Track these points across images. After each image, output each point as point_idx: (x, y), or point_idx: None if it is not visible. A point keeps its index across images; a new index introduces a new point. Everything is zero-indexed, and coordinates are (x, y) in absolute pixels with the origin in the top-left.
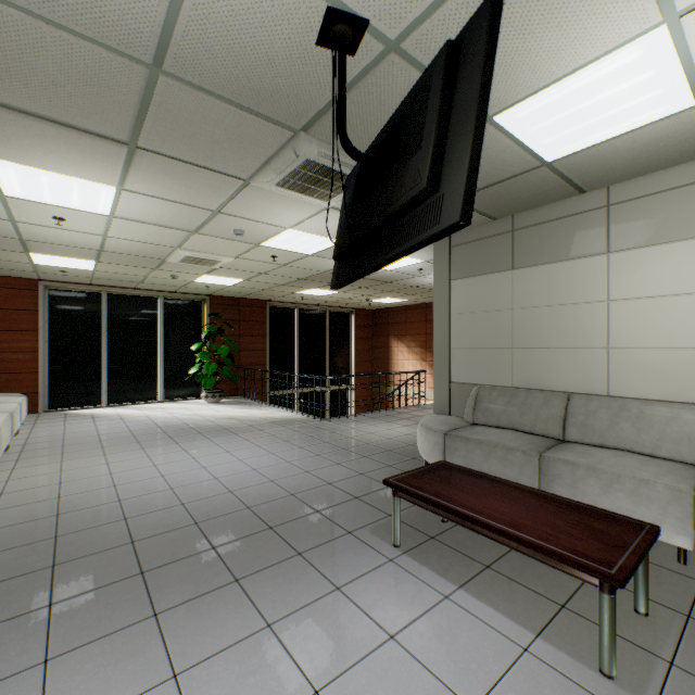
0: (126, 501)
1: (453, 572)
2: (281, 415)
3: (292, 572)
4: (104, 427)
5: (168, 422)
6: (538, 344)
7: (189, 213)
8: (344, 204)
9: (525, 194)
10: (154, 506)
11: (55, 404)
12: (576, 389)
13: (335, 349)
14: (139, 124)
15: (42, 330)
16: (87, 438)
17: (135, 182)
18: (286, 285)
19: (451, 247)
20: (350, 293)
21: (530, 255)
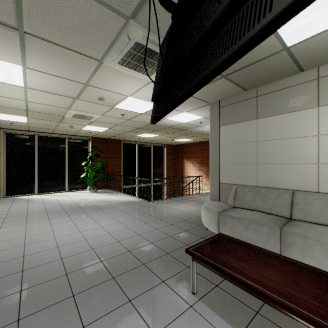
0: (27, 256)
1: (234, 318)
2: (128, 199)
3: (123, 319)
4: (32, 206)
5: (67, 203)
6: (272, 161)
7: (70, 85)
8: (158, 40)
9: (267, 72)
10: (43, 260)
11: (10, 193)
12: (297, 188)
13: (156, 164)
14: (20, 10)
15: (2, 154)
16: (20, 213)
17: (32, 62)
18: (130, 131)
19: (220, 107)
20: (163, 136)
21: (267, 110)
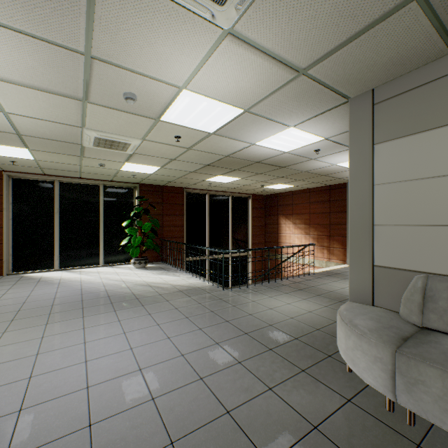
0: None
1: None
2: (190, 282)
3: None
4: (37, 292)
5: (92, 289)
6: None
7: (58, 61)
8: None
9: None
10: None
11: (18, 268)
12: None
13: (236, 225)
14: None
15: (6, 210)
16: (10, 306)
17: None
18: (195, 172)
19: (374, 104)
20: (248, 180)
21: None
